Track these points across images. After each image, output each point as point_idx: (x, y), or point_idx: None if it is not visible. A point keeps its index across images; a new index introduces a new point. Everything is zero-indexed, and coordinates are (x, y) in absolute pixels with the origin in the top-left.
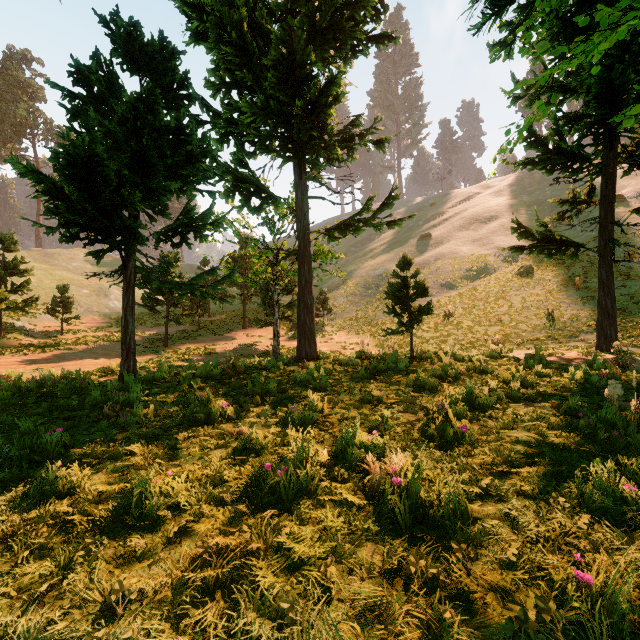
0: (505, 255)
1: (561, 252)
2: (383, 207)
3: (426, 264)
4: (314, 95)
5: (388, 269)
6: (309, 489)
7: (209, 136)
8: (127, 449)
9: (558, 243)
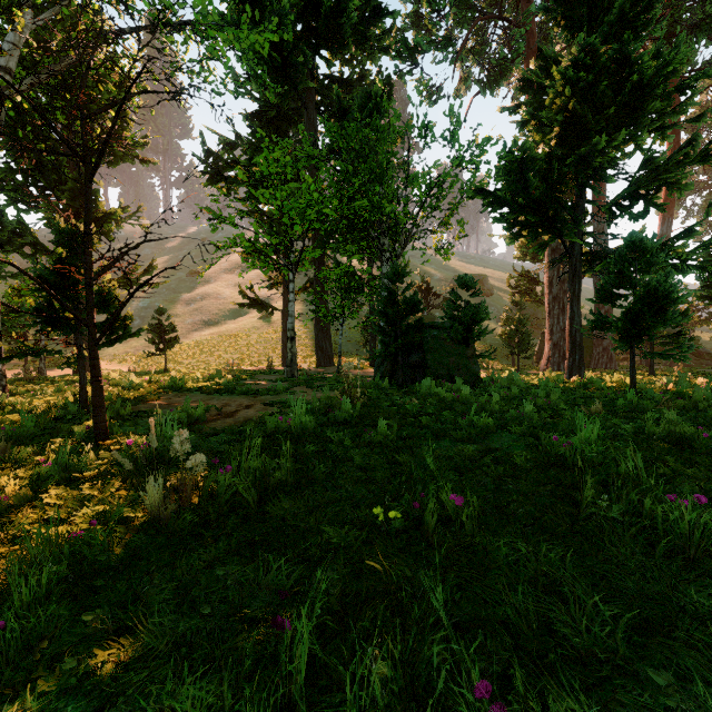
0: None
1: (266, 309)
2: (146, 272)
3: (193, 301)
4: (100, 215)
5: (154, 302)
6: (120, 386)
7: (13, 221)
8: (26, 390)
9: (263, 304)
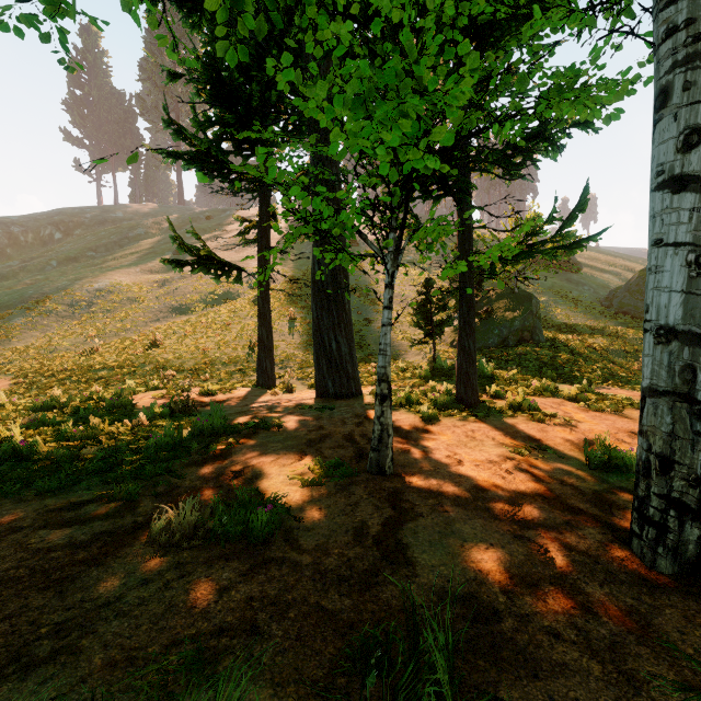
0: (253, 281)
1: (226, 274)
2: None
3: (168, 282)
4: None
5: (115, 283)
6: None
7: None
8: None
9: (220, 263)
